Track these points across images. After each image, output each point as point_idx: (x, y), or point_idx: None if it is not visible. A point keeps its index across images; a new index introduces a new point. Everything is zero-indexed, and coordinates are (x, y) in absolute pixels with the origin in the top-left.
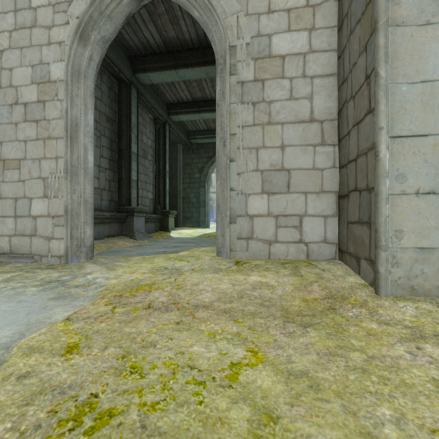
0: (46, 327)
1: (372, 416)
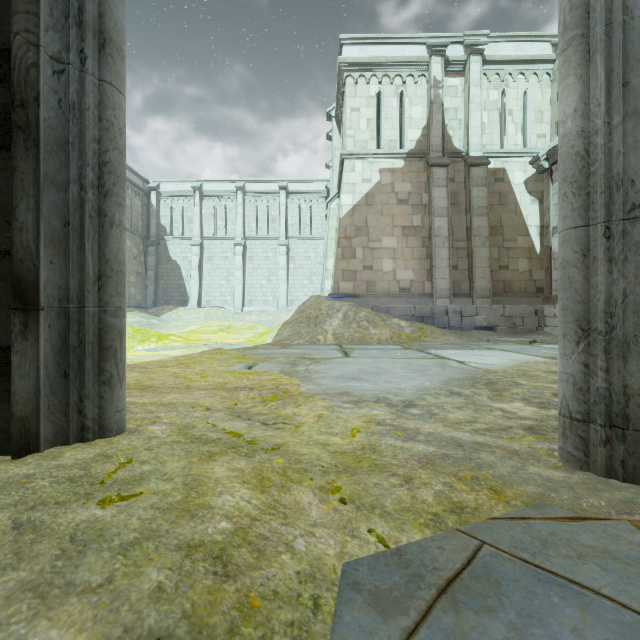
0: (307, 383)
1: (169, 374)
